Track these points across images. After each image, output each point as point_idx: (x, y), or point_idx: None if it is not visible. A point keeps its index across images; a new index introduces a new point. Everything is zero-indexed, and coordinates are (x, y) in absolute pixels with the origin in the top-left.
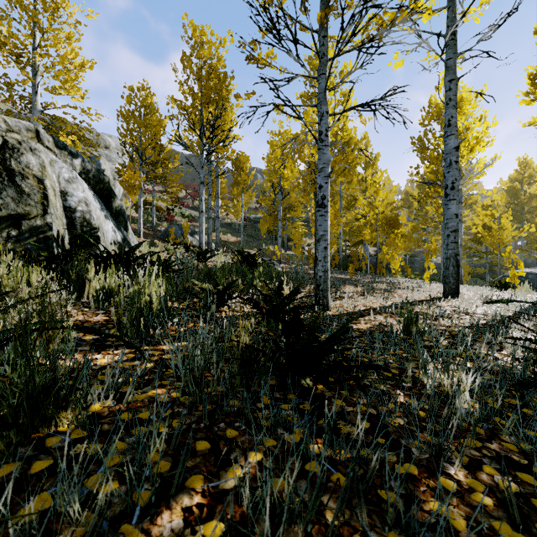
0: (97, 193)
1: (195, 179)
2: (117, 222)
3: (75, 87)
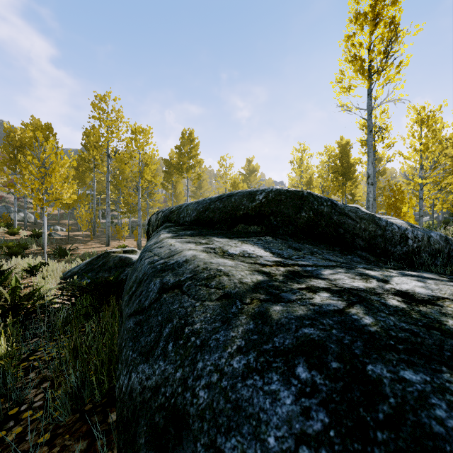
0: None
1: None
2: None
3: None
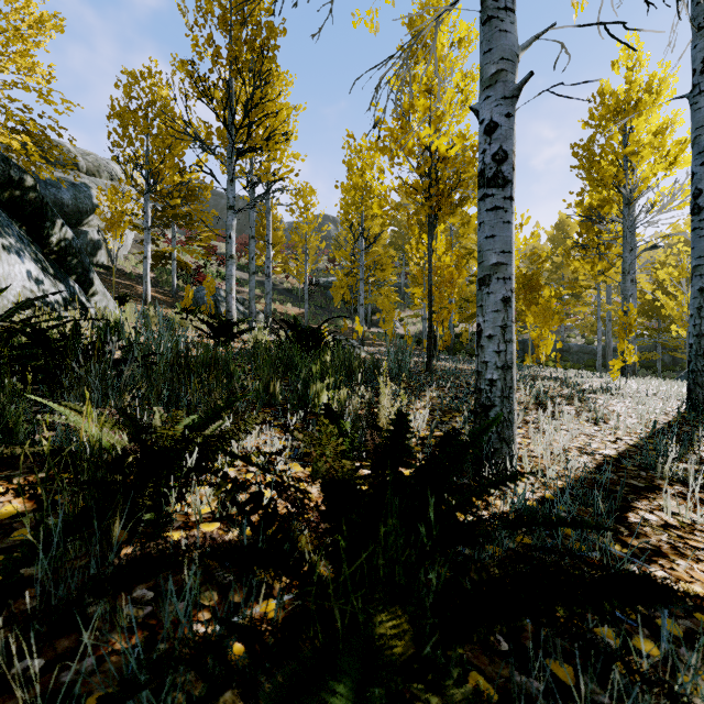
0: (6, 206)
1: (245, 229)
2: (60, 268)
3: (27, 55)
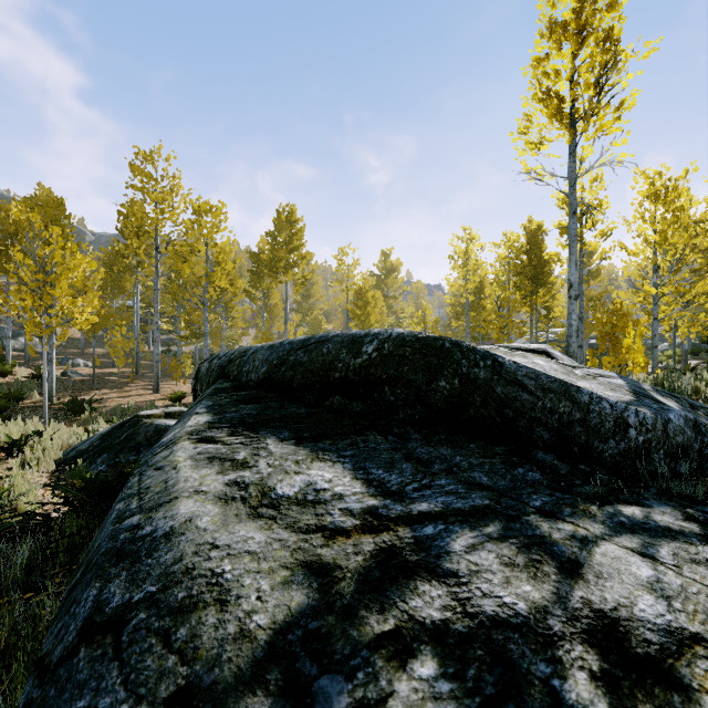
0: None
1: None
2: None
3: None
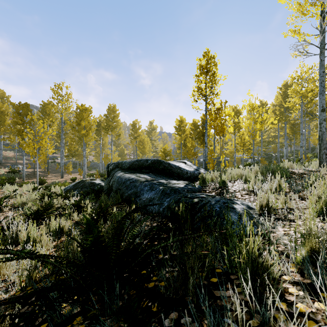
0: None
1: None
2: None
3: None
